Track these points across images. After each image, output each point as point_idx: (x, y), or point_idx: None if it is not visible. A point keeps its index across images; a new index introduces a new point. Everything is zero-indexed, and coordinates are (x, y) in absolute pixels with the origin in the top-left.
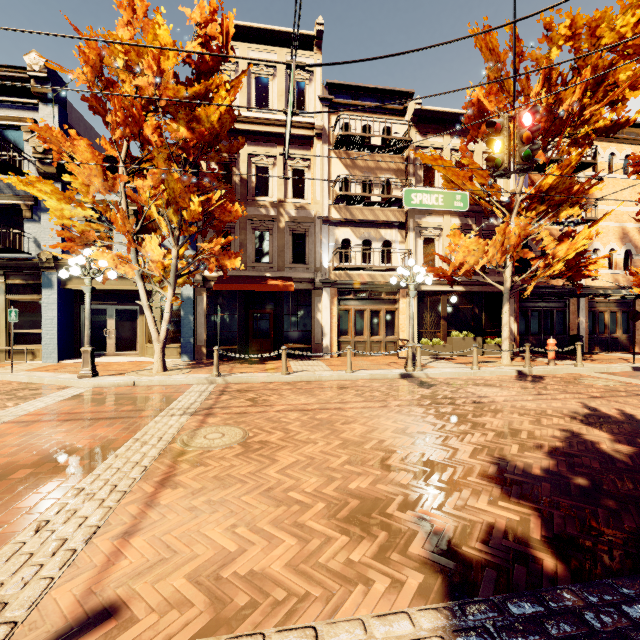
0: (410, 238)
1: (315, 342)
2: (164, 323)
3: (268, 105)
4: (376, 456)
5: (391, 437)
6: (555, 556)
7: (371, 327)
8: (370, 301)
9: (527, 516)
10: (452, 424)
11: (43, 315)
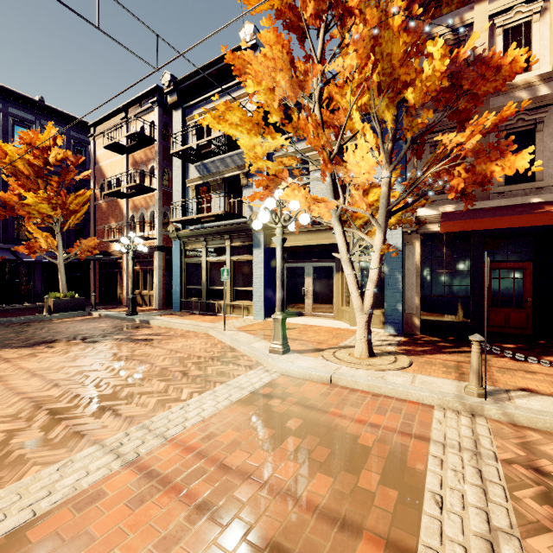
0: None
1: None
2: (369, 284)
3: None
4: None
5: None
6: None
7: None
8: None
9: None
10: None
11: (254, 274)
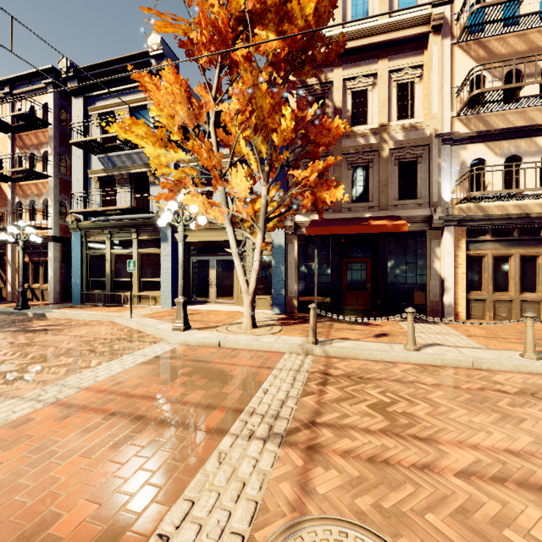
0: None
1: (431, 298)
2: (253, 273)
3: (367, 14)
4: None
5: None
6: None
7: (521, 280)
8: (519, 243)
9: None
10: None
11: (161, 266)
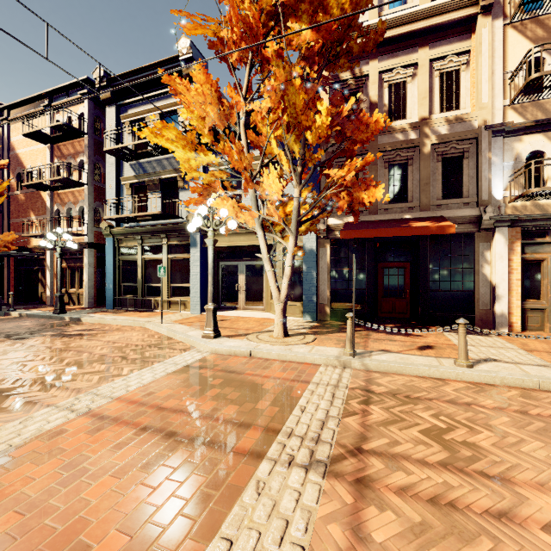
0: None
1: (479, 307)
2: (285, 279)
3: (406, 0)
4: None
5: None
6: None
7: None
8: None
9: None
10: None
11: (190, 271)
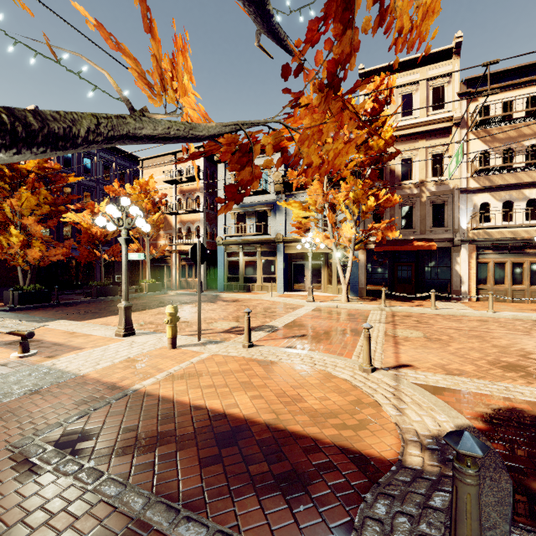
0: None
1: (453, 288)
2: (348, 273)
3: (411, 113)
4: (518, 353)
5: (531, 348)
6: None
7: (512, 277)
8: (511, 254)
9: None
10: None
11: (277, 267)
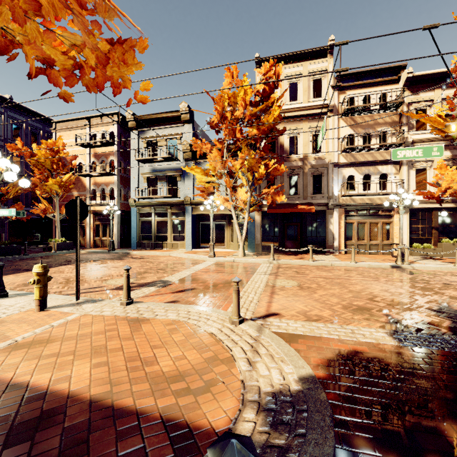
0: (403, 170)
1: (328, 244)
2: (244, 231)
3: (297, 98)
4: (367, 297)
5: (377, 292)
6: (449, 330)
7: (370, 234)
8: (369, 216)
9: (444, 321)
10: (420, 291)
11: (185, 227)
